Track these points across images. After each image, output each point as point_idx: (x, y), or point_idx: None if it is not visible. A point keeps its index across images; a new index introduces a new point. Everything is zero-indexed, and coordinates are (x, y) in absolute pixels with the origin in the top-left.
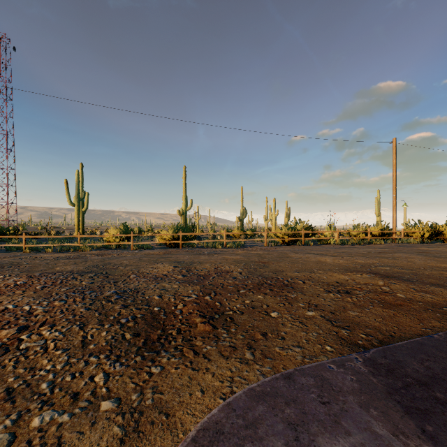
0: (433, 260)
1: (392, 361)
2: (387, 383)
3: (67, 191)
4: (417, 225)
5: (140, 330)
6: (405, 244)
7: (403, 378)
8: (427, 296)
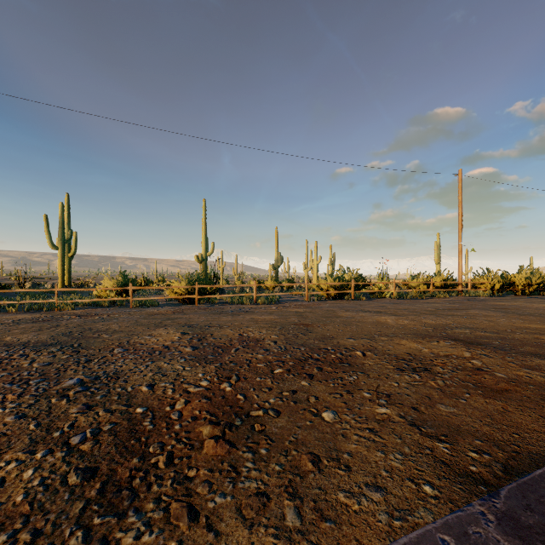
0: (518, 318)
1: None
2: None
3: (47, 230)
4: (486, 274)
5: (100, 458)
6: (473, 297)
7: None
8: (535, 374)
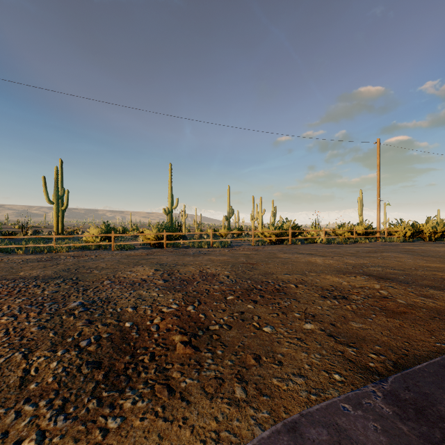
0: (422, 259)
1: (417, 395)
2: (422, 432)
3: (45, 188)
4: (399, 224)
5: (102, 356)
6: (388, 242)
7: (439, 424)
8: (428, 301)
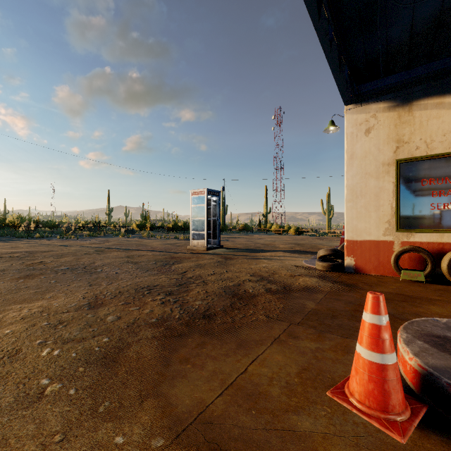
0: None
1: None
2: None
3: (322, 206)
4: None
5: None
6: None
7: None
8: None
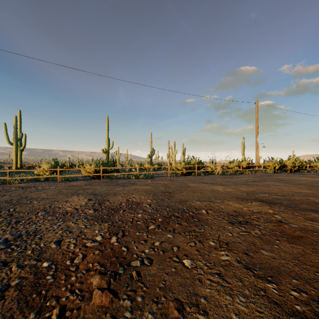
0: (293, 186)
1: None
2: None
3: (5, 132)
4: (271, 160)
5: (1, 315)
6: (264, 173)
7: None
8: (315, 224)
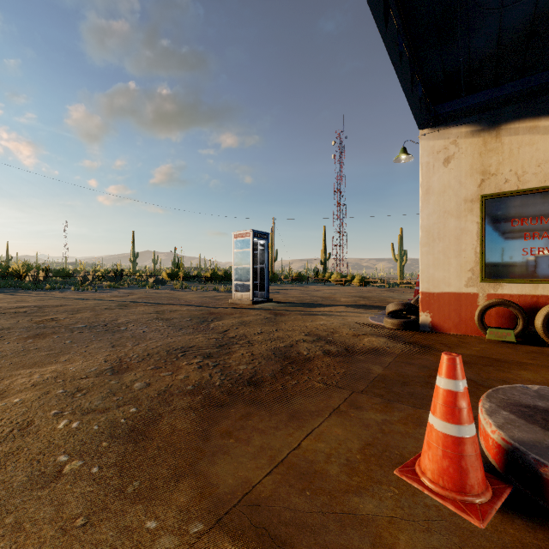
0: None
1: None
2: None
3: (392, 251)
4: None
5: None
6: None
7: None
8: None
